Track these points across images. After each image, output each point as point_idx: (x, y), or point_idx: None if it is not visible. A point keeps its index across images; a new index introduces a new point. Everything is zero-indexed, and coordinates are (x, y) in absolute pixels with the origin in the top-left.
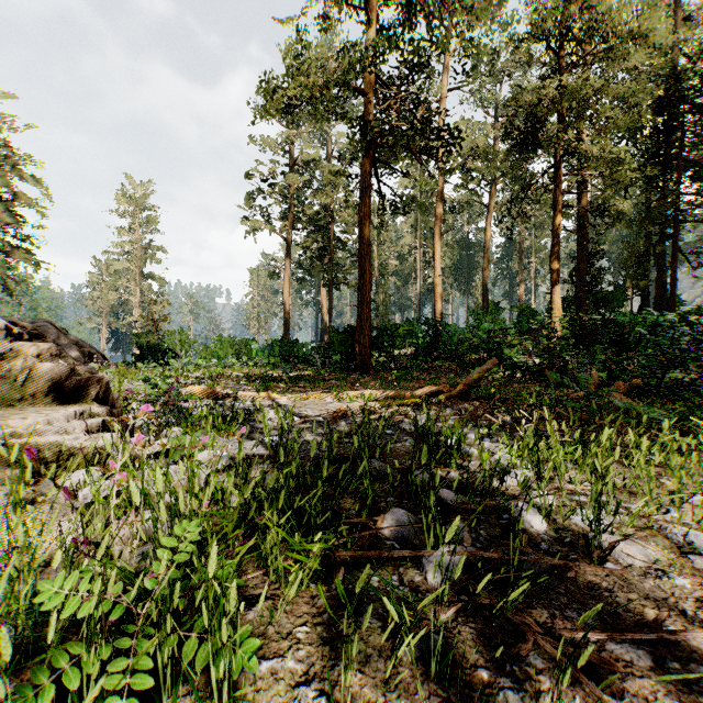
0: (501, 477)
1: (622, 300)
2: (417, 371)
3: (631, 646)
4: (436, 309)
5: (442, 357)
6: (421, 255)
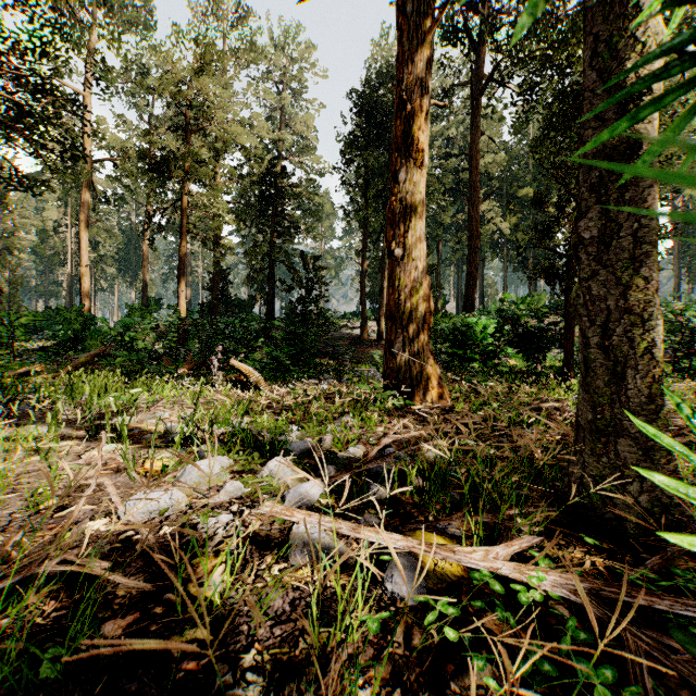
0: (23, 396)
1: (251, 307)
2: (47, 364)
3: (26, 420)
4: (83, 300)
5: (79, 349)
6: (73, 235)
